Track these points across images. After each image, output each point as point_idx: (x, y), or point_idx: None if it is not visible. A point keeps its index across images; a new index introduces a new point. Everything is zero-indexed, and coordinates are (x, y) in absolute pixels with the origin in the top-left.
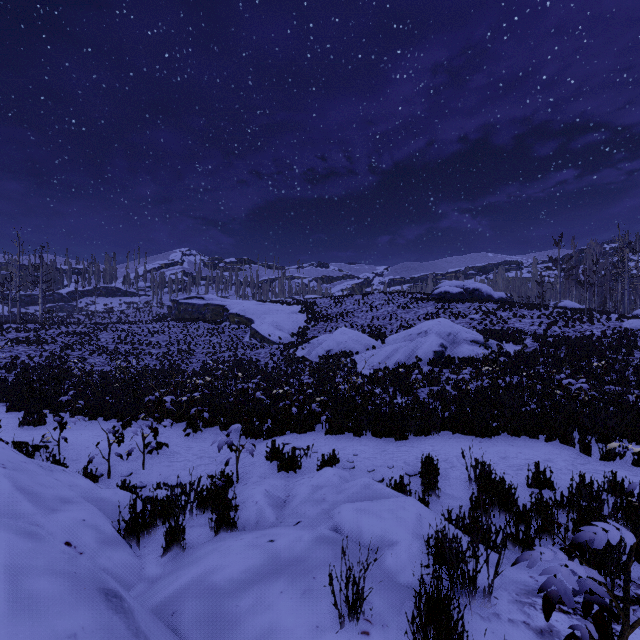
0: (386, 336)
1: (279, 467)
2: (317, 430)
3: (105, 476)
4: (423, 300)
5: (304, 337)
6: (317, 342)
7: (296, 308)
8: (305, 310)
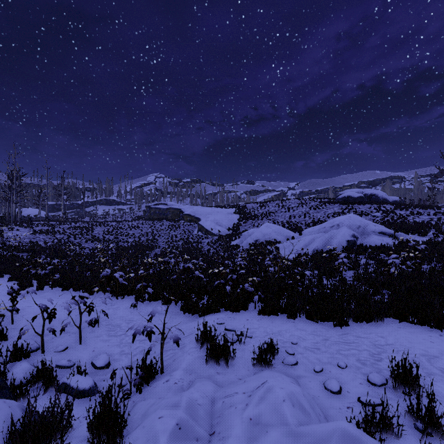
0: (302, 229)
1: (208, 358)
2: (250, 309)
3: (40, 350)
4: (330, 203)
5: (237, 231)
6: (247, 234)
7: (231, 210)
8: (238, 211)
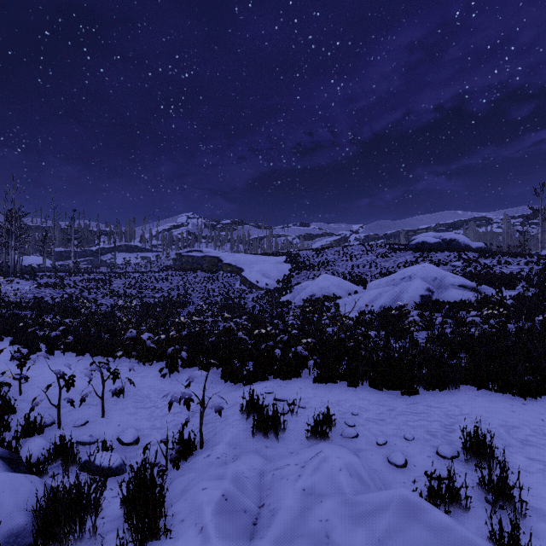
0: (367, 282)
1: (255, 430)
2: (303, 376)
3: (56, 424)
4: (401, 250)
5: (288, 284)
6: (300, 288)
7: (281, 259)
8: (289, 260)
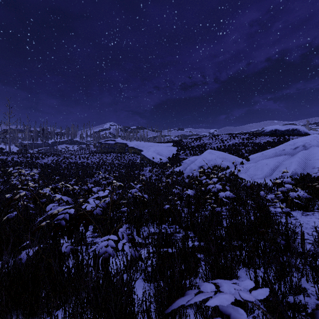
0: (246, 156)
1: None
2: None
3: None
4: (259, 135)
5: (177, 159)
6: (188, 161)
7: (170, 144)
8: (176, 144)
